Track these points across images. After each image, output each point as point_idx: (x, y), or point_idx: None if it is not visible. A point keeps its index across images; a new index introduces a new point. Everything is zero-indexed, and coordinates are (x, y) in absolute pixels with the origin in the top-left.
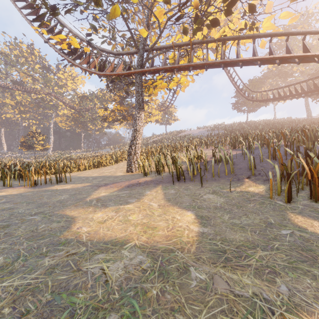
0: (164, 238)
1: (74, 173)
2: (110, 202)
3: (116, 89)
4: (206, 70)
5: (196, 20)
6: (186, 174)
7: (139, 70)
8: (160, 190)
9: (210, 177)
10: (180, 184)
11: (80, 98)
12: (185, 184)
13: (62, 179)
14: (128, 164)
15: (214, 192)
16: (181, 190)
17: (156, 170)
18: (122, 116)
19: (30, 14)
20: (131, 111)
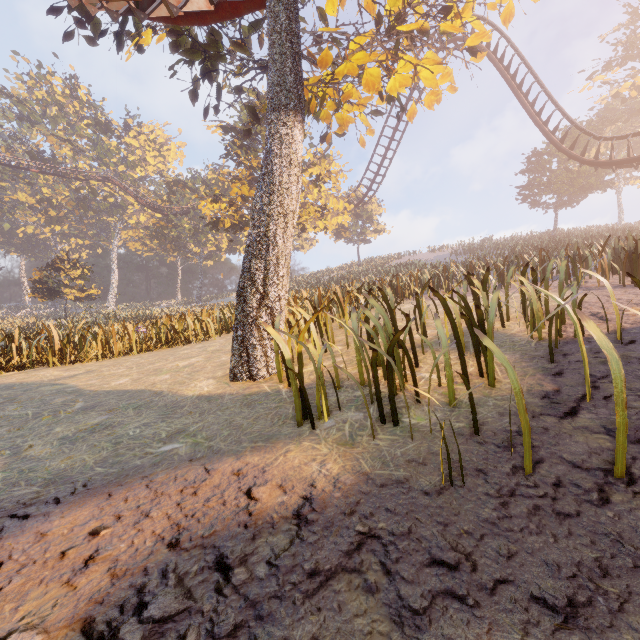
0: None
1: (79, 367)
2: None
3: (241, 150)
4: None
5: None
6: None
7: None
8: None
9: None
10: None
11: (171, 187)
12: None
13: None
14: (238, 345)
15: None
16: None
17: (361, 379)
18: None
19: None
20: None
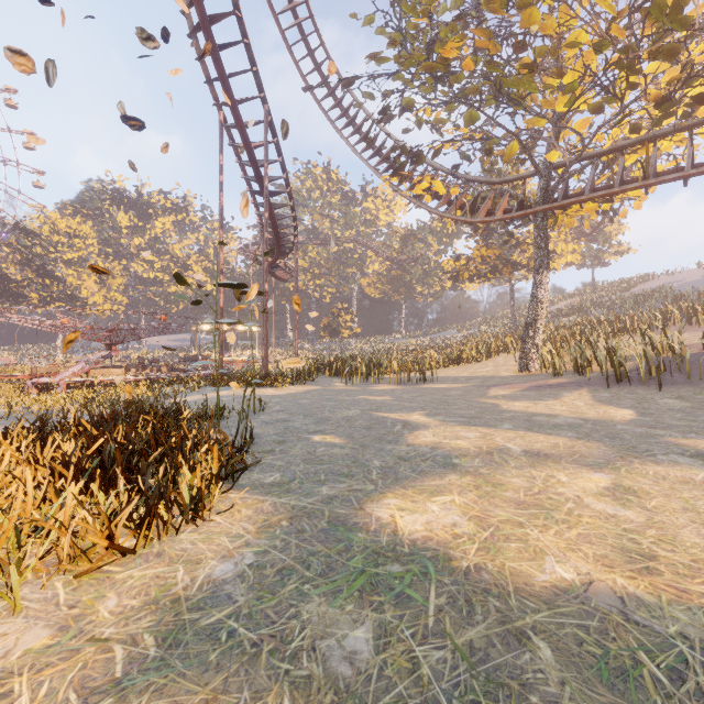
0: (594, 417)
1: (427, 373)
2: (519, 399)
3: None
4: (684, 185)
5: (659, 105)
6: (634, 375)
7: (542, 208)
8: (586, 393)
9: (683, 380)
10: (620, 388)
11: (404, 240)
12: (630, 388)
13: (425, 377)
14: (522, 359)
15: (679, 397)
16: (621, 394)
17: (574, 369)
18: (491, 267)
19: (365, 150)
20: (508, 254)
